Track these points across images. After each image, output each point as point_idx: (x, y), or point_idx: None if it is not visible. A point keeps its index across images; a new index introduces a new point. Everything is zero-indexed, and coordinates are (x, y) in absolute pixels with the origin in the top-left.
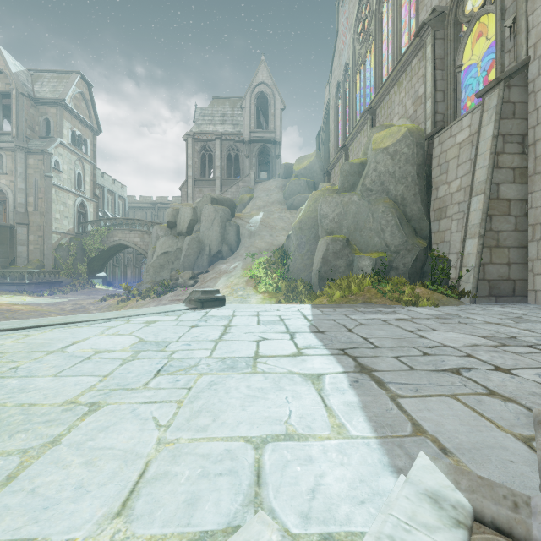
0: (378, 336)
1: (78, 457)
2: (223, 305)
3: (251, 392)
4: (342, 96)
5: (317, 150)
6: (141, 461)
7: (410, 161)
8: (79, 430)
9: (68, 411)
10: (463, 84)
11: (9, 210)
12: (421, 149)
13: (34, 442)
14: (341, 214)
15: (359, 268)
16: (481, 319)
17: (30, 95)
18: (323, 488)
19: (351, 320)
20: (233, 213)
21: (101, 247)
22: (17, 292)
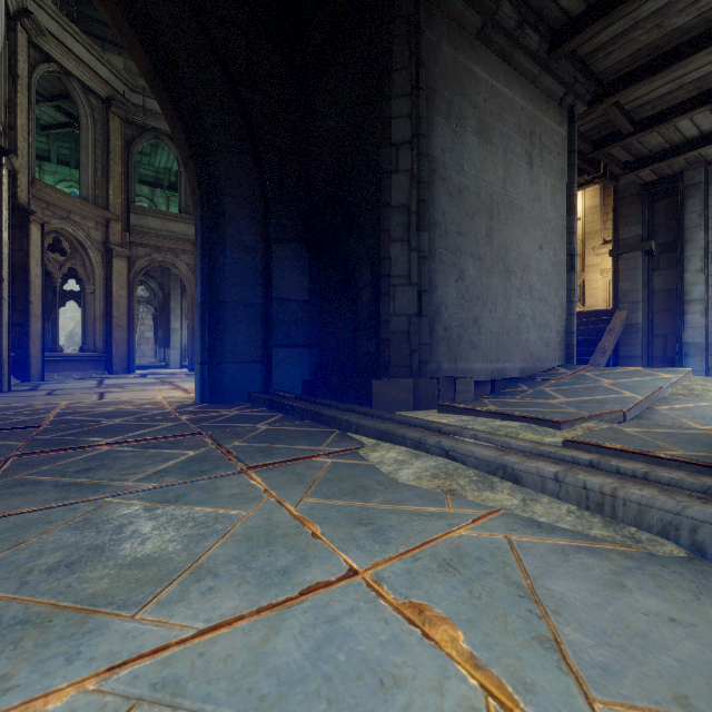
0: None
1: None
2: None
3: None
4: None
5: None
6: None
7: None
8: None
9: None
10: None
11: None
12: None
13: None
14: None
15: None
16: None
17: None
18: None
19: None
20: None
21: None
22: None
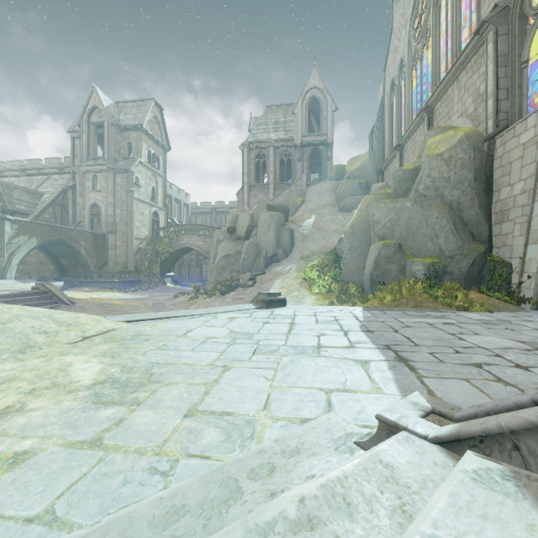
0: (420, 337)
1: (232, 388)
2: (284, 306)
3: (319, 367)
4: (397, 94)
5: (370, 150)
6: (265, 392)
7: (466, 165)
8: (225, 378)
9: (213, 369)
10: (530, 79)
11: (102, 220)
12: (479, 153)
13: (206, 381)
14: (393, 219)
15: (411, 272)
16: (532, 326)
17: (117, 124)
18: (365, 411)
19: (398, 323)
20: (287, 218)
21: (171, 250)
22: (110, 288)
